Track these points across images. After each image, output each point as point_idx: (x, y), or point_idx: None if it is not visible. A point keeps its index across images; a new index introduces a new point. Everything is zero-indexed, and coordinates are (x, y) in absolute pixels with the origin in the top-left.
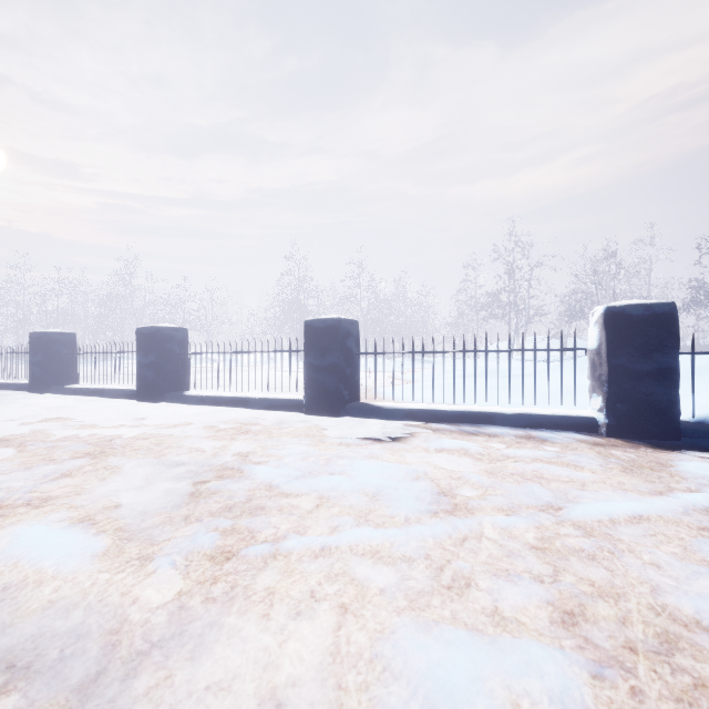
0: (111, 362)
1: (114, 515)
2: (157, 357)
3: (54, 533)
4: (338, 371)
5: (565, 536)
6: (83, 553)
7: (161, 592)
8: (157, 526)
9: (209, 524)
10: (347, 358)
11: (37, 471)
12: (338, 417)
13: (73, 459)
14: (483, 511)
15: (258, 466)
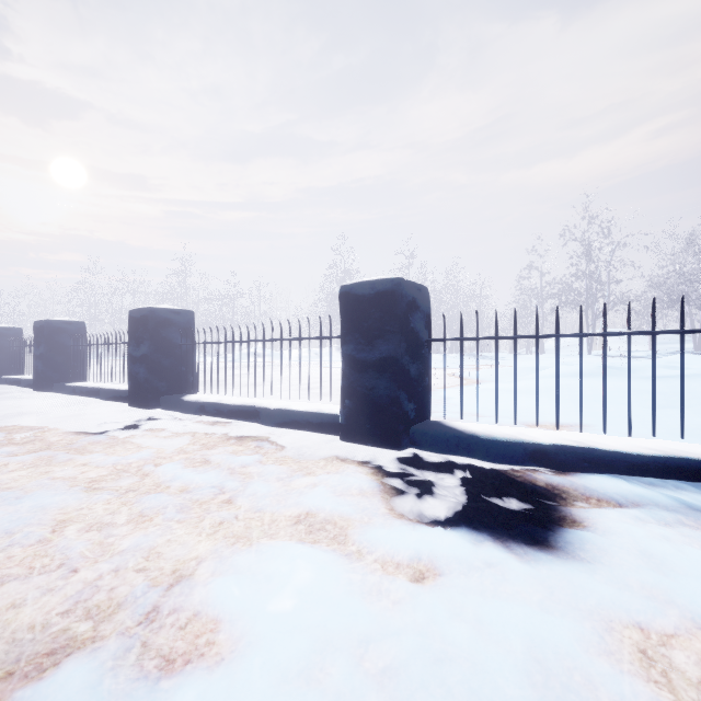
0: (112, 356)
1: None
2: (150, 348)
3: None
4: (397, 370)
5: None
6: None
7: None
8: None
9: None
10: (411, 347)
11: None
12: (397, 449)
13: None
14: None
15: None
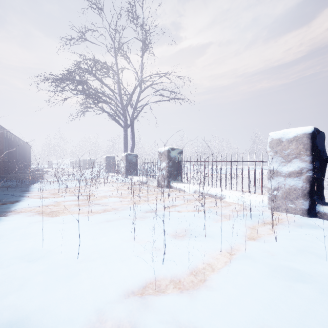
0: None
1: None
2: None
3: None
4: None
5: None
6: None
7: None
8: None
9: None
10: None
11: None
12: None
13: None
14: None
15: None
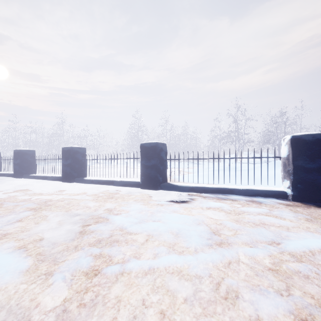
0: (50, 164)
1: (38, 245)
2: (71, 161)
3: (2, 257)
4: (157, 168)
5: (287, 262)
6: (14, 270)
7: (53, 299)
8: (60, 252)
9: (88, 251)
10: (161, 161)
11: (5, 218)
12: (157, 190)
13: (25, 211)
14: (237, 244)
15: (116, 217)
